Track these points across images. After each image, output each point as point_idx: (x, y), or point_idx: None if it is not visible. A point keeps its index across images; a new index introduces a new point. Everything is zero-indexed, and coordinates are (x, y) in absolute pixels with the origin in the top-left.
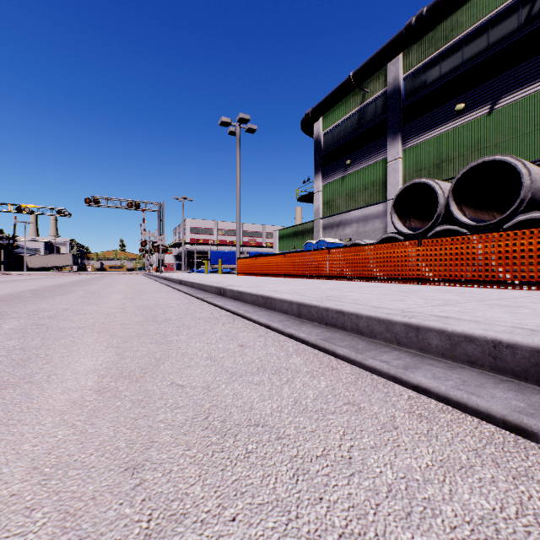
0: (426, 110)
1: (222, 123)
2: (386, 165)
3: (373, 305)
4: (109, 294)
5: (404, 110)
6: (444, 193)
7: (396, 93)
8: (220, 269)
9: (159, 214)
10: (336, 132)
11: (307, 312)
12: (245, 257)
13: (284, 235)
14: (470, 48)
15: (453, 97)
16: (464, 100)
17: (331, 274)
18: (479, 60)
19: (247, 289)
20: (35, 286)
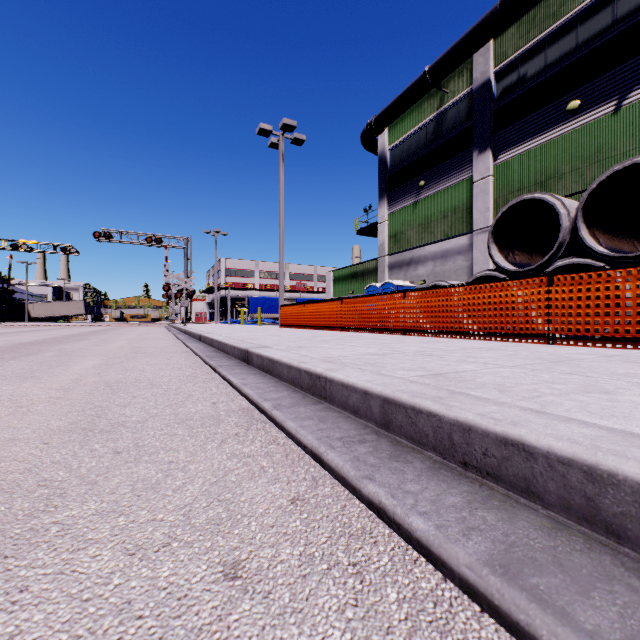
0: (526, 112)
1: (260, 132)
2: (472, 186)
3: (598, 424)
4: (83, 358)
5: (496, 113)
6: (569, 212)
7: (486, 91)
8: (259, 319)
9: (185, 252)
10: (406, 147)
11: (407, 423)
12: (291, 304)
13: (340, 277)
14: (587, 27)
15: (564, 93)
16: (579, 96)
17: (407, 327)
18: (601, 41)
19: (283, 356)
20: (3, 343)
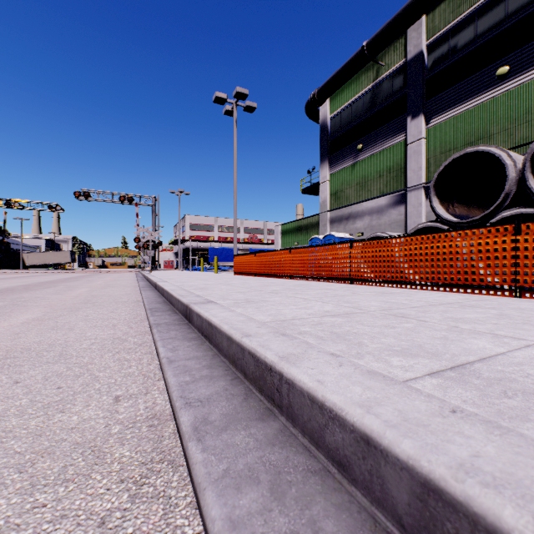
0: (457, 80)
1: (216, 100)
2: (406, 148)
3: None
4: (25, 310)
5: (428, 81)
6: (515, 163)
7: (419, 62)
8: (216, 267)
9: (153, 209)
10: (345, 115)
11: None
12: (243, 254)
13: (287, 231)
14: None
15: (493, 60)
16: (508, 62)
17: (354, 276)
18: (529, 10)
19: (224, 321)
20: None
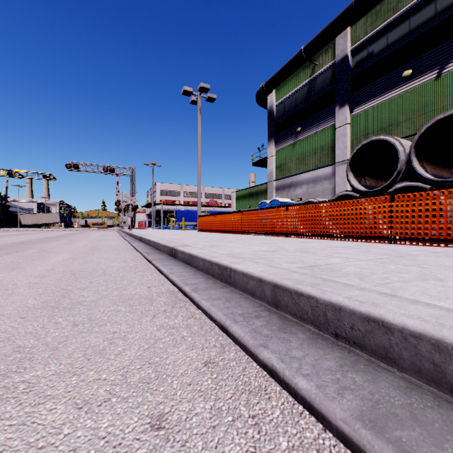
0: (373, 79)
1: (184, 92)
2: (335, 131)
3: (439, 305)
4: (56, 254)
5: (352, 79)
6: (405, 149)
7: (345, 64)
8: (183, 226)
9: (131, 178)
10: (287, 103)
11: (291, 303)
12: (206, 215)
13: (241, 196)
14: (417, 17)
15: (400, 64)
16: (411, 67)
17: (289, 231)
18: (427, 28)
19: (200, 253)
20: (0, 243)
